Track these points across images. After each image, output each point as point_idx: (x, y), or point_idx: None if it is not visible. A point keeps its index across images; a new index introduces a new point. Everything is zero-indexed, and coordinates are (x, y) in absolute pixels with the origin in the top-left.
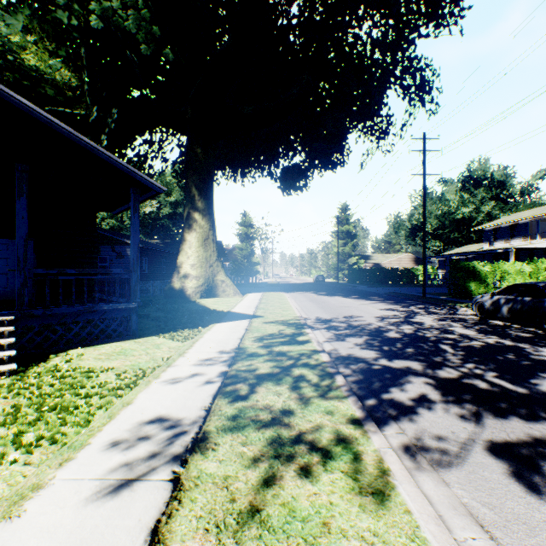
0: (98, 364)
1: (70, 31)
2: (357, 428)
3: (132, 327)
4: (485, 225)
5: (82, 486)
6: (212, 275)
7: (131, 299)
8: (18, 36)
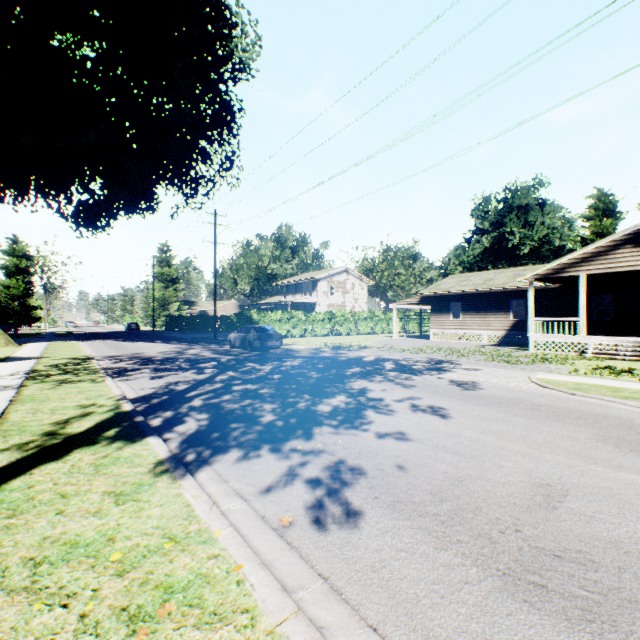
0: None
1: None
2: (101, 377)
3: None
4: (281, 282)
5: None
6: None
7: None
8: None
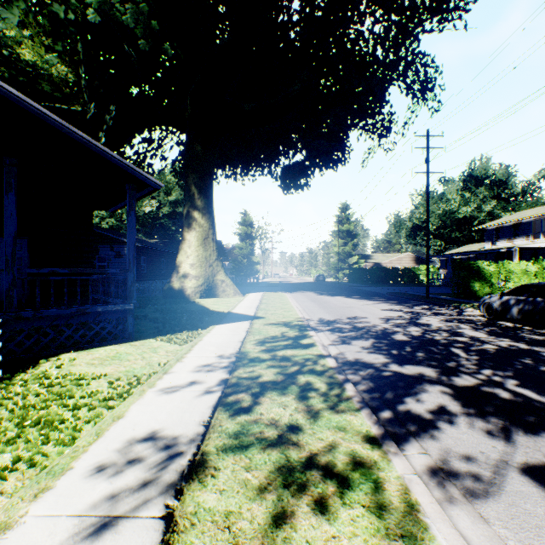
0: (90, 370)
1: (67, 26)
2: (375, 448)
3: (128, 329)
4: (487, 224)
5: (57, 526)
6: (211, 275)
7: (127, 300)
8: (14, 31)
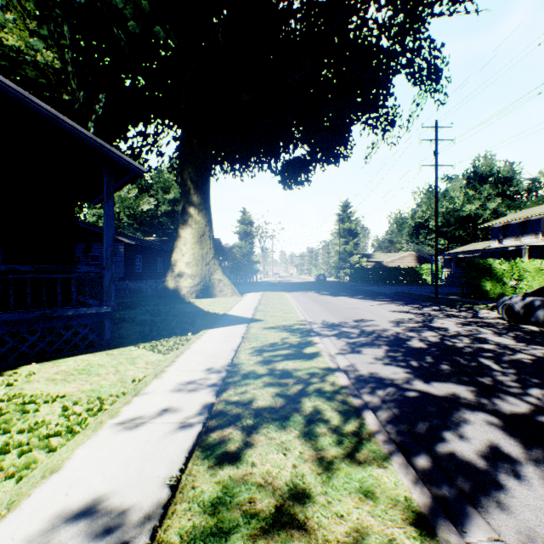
0: (47, 389)
1: (52, 8)
2: (426, 538)
3: (105, 335)
4: (493, 222)
5: None
6: (208, 274)
7: (105, 301)
8: None
